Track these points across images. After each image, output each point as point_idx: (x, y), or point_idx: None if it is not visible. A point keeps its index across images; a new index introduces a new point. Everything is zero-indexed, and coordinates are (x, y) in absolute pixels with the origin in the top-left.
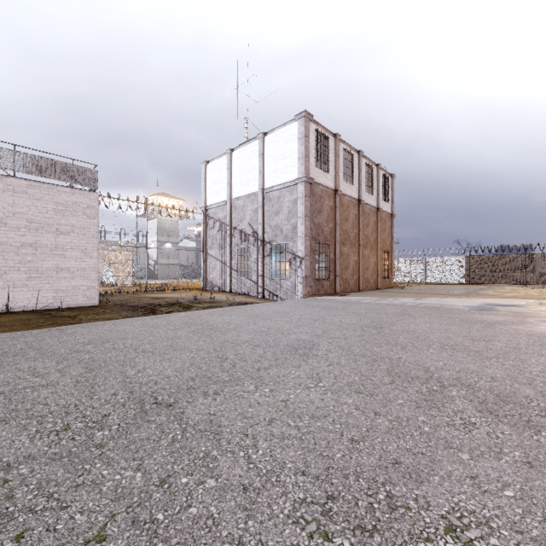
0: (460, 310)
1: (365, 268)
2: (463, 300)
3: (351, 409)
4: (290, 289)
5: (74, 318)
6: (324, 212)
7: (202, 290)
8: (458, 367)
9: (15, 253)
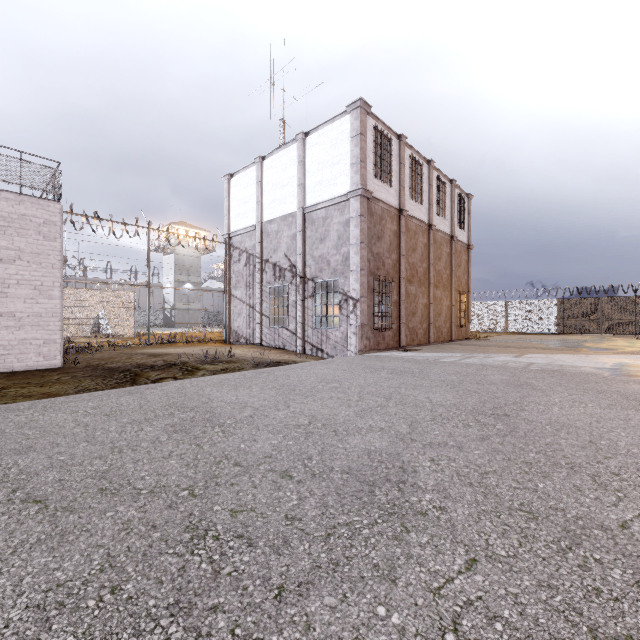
0: (599, 377)
1: (437, 313)
2: (583, 358)
3: None
4: (340, 342)
5: None
6: (386, 239)
7: (224, 342)
8: None
9: None
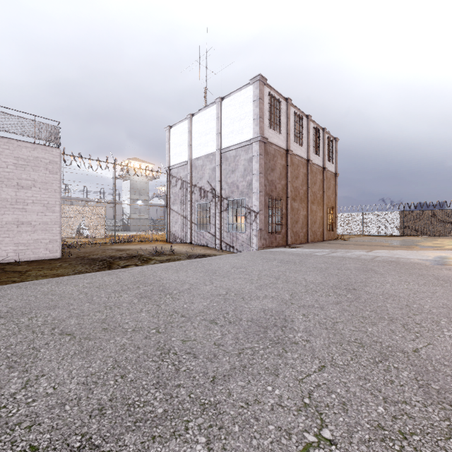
0: (422, 265)
1: (313, 222)
2: (414, 253)
3: None
4: (245, 241)
5: (23, 274)
6: (277, 170)
7: (166, 241)
8: None
9: None
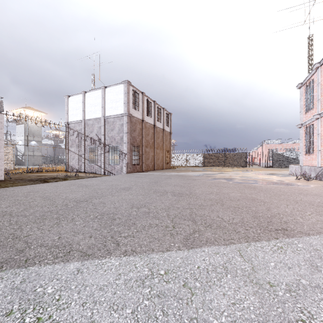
0: (190, 176)
1: (157, 159)
2: (195, 173)
3: (140, 198)
4: (119, 169)
5: (0, 186)
6: (137, 131)
7: (65, 171)
8: (174, 189)
9: None
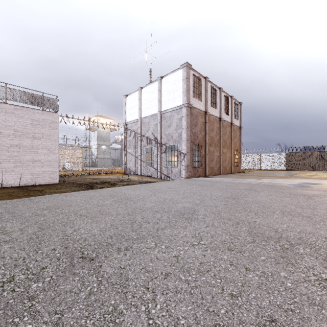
0: (287, 187)
1: (224, 160)
2: (287, 180)
3: (227, 265)
4: (177, 173)
5: (41, 191)
6: (198, 126)
7: (123, 174)
8: (298, 229)
9: (7, 151)
